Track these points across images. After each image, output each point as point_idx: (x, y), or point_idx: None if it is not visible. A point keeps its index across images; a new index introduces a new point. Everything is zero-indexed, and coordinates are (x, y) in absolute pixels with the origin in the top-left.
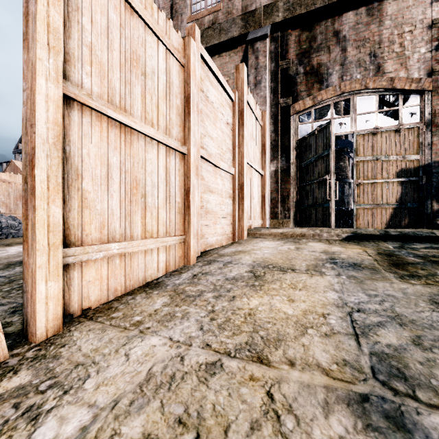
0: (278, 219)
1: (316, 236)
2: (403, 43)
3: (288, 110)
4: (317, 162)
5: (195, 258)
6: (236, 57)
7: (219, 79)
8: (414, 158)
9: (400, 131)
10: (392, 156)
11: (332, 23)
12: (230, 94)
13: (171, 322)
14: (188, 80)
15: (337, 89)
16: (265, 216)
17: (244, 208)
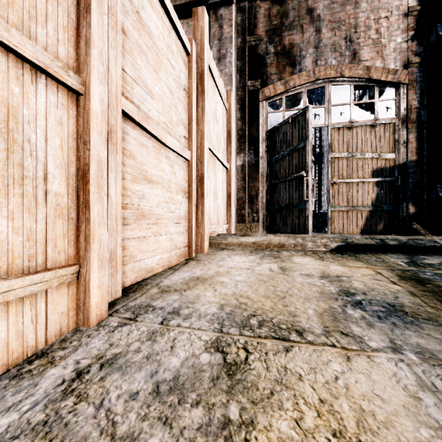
0: (245, 222)
1: (298, 247)
2: (379, 30)
3: (257, 94)
4: (291, 156)
5: (104, 308)
6: None
7: (165, 4)
8: (390, 156)
9: (377, 126)
10: (367, 153)
11: None
12: (184, 40)
13: None
14: None
15: (311, 74)
16: (230, 219)
17: (205, 209)
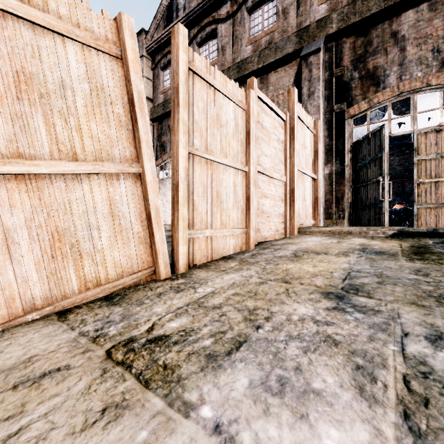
0: (332, 219)
1: (362, 234)
2: None
3: (342, 115)
4: (371, 164)
5: (253, 245)
6: (291, 71)
7: (272, 108)
8: None
9: None
10: None
11: (389, 25)
12: (282, 116)
13: (241, 270)
14: (248, 120)
15: (394, 90)
16: (317, 216)
17: (295, 209)
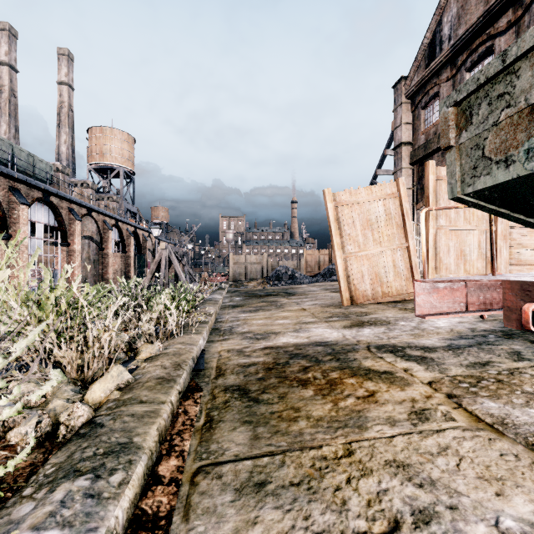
0: None
1: None
2: None
3: None
4: None
5: None
6: None
7: None
8: None
9: None
10: None
11: None
12: None
13: None
14: None
15: None
16: None
17: None
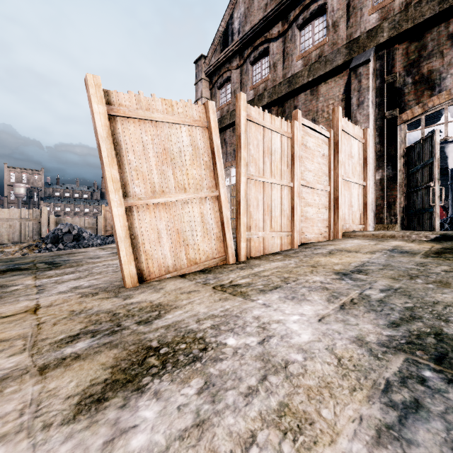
0: (383, 224)
1: (405, 237)
2: None
3: (394, 121)
4: (423, 170)
5: (297, 245)
6: (341, 81)
7: (316, 130)
8: None
9: None
10: None
11: (445, 27)
12: (326, 134)
13: (284, 261)
14: (293, 145)
15: (451, 92)
16: (366, 221)
17: (339, 215)
